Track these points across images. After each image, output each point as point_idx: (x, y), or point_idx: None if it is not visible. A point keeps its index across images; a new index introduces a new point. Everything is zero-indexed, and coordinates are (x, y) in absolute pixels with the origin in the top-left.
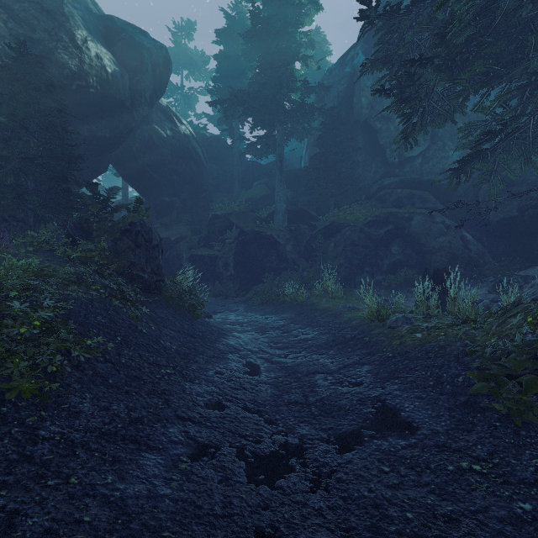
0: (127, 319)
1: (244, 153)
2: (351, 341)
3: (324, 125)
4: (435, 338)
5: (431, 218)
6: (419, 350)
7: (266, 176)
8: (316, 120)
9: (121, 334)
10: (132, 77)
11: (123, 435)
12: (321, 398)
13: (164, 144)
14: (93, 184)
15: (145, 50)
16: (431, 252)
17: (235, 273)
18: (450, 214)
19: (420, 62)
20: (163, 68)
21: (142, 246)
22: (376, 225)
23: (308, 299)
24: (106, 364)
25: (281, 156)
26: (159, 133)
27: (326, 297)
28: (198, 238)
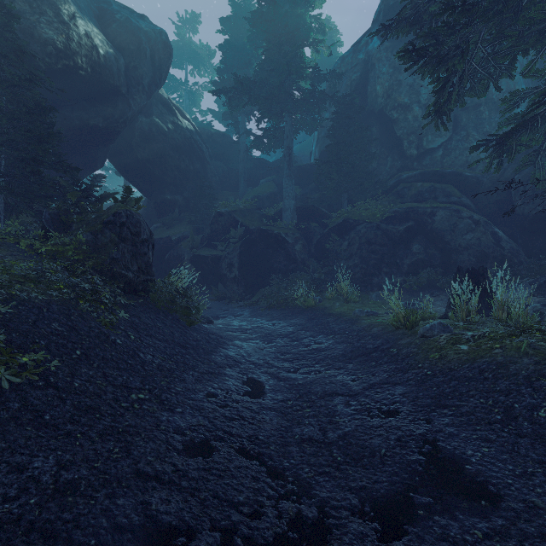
0: (96, 326)
1: (250, 147)
2: (375, 353)
3: (336, 114)
4: (489, 352)
5: (457, 213)
6: (469, 368)
7: (274, 173)
8: (327, 112)
9: (83, 347)
10: (128, 62)
11: (31, 522)
12: (344, 434)
13: (165, 138)
14: (73, 169)
15: (142, 34)
16: (457, 251)
17: (240, 275)
18: (476, 209)
19: (462, 9)
20: (163, 55)
21: (127, 240)
22: (394, 222)
23: (319, 303)
24: (46, 390)
25: (289, 149)
26: (159, 126)
27: (340, 300)
28: (201, 237)
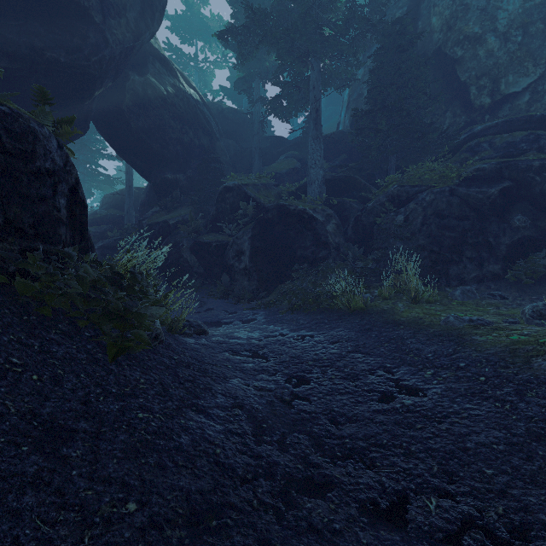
0: None
1: (265, 111)
2: None
3: (380, 50)
4: None
5: None
6: None
7: (294, 149)
8: (360, 68)
9: None
10: None
11: None
12: None
13: (163, 103)
14: None
15: None
16: None
17: (252, 265)
18: None
19: None
20: None
21: None
22: (479, 183)
23: (370, 304)
24: None
25: (317, 100)
26: (156, 88)
27: (401, 300)
28: (205, 221)
